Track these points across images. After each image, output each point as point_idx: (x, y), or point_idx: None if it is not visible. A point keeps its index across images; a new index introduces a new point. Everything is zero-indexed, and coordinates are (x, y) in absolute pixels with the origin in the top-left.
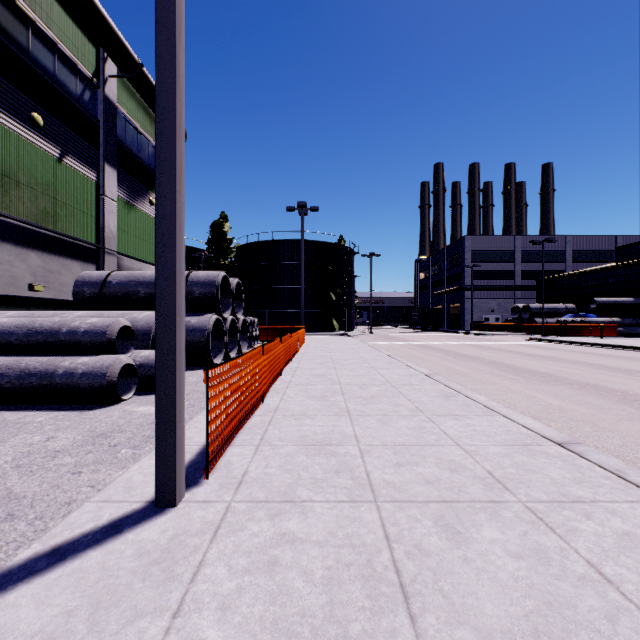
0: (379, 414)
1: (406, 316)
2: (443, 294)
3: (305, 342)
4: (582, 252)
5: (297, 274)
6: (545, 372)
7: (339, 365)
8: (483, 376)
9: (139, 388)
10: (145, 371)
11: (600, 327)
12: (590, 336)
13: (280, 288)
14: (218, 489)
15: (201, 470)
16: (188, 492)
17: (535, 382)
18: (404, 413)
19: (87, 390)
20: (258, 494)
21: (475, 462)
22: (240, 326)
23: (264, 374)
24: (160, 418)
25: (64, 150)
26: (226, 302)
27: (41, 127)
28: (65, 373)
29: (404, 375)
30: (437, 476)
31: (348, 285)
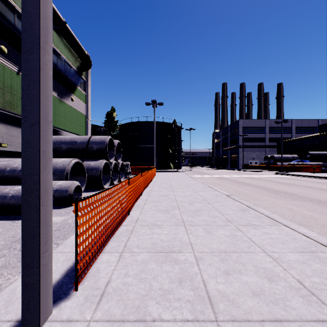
0: (204, 224)
1: (208, 161)
2: (227, 150)
3: (155, 175)
4: (300, 128)
5: (151, 139)
6: (292, 193)
7: (175, 189)
8: (258, 195)
9: (55, 204)
10: (59, 194)
11: (313, 167)
12: (307, 172)
13: (142, 146)
14: (82, 303)
15: (74, 279)
16: (56, 307)
17: (289, 199)
18: (220, 223)
19: (19, 207)
20: (115, 310)
21: (284, 270)
22: (120, 166)
23: (130, 197)
24: (25, 250)
25: (20, 68)
26: (112, 153)
27: (6, 54)
28: (5, 196)
29: (213, 195)
30: (260, 286)
31: (178, 145)
